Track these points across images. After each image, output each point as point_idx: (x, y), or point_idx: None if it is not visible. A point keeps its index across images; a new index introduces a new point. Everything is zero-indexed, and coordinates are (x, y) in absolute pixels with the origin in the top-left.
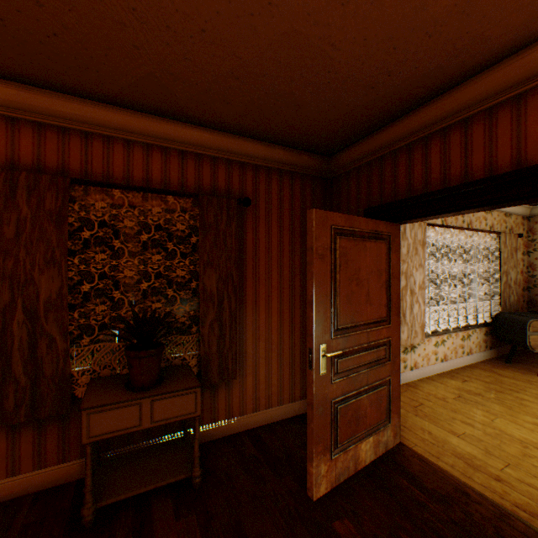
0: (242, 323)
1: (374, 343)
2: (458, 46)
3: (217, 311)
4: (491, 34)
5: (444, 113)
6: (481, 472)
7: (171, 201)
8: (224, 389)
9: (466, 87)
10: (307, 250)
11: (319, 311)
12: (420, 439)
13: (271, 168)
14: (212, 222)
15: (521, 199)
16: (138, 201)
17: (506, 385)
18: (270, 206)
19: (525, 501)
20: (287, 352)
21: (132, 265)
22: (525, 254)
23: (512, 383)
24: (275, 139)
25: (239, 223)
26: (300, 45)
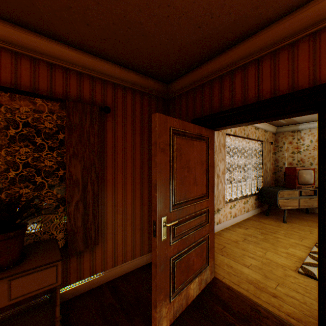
0: (104, 201)
1: (199, 212)
2: None
3: (82, 193)
4: None
5: (244, 54)
6: (264, 292)
7: (40, 103)
8: (88, 253)
9: (260, 35)
10: (152, 144)
11: (161, 192)
12: (226, 272)
13: (126, 87)
14: (77, 123)
15: (295, 112)
16: (6, 100)
17: (268, 229)
18: (126, 115)
19: (292, 310)
20: (139, 220)
21: (0, 156)
22: (274, 153)
23: (271, 228)
24: (129, 64)
25: (101, 125)
26: None
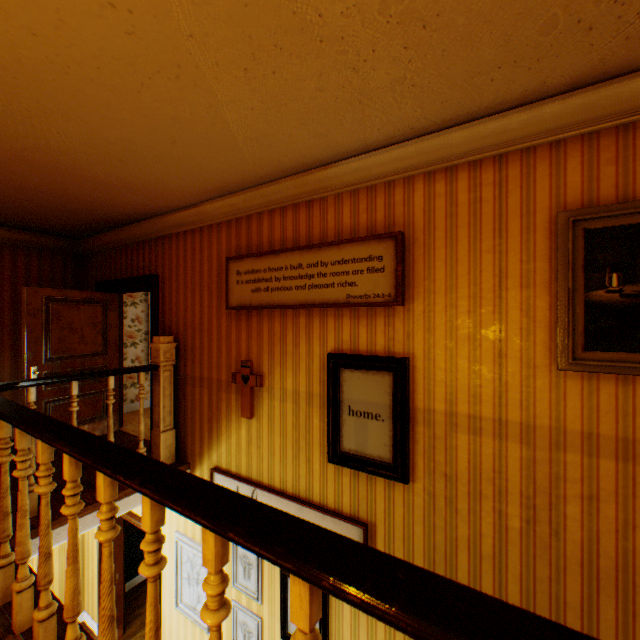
0: None
1: (90, 367)
2: (104, 216)
3: None
4: (116, 216)
5: (125, 237)
6: None
7: None
8: None
9: (127, 229)
10: (23, 310)
11: (32, 347)
12: (136, 426)
13: (18, 245)
14: None
15: (146, 289)
16: None
17: None
18: (17, 274)
19: None
20: None
21: None
22: None
23: None
24: (18, 227)
25: None
26: (1, 202)
